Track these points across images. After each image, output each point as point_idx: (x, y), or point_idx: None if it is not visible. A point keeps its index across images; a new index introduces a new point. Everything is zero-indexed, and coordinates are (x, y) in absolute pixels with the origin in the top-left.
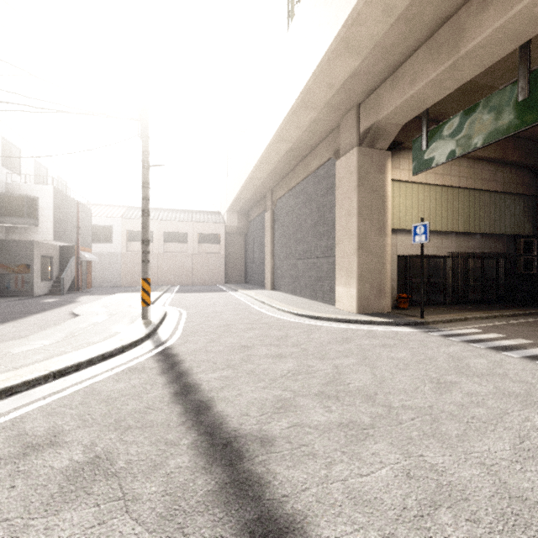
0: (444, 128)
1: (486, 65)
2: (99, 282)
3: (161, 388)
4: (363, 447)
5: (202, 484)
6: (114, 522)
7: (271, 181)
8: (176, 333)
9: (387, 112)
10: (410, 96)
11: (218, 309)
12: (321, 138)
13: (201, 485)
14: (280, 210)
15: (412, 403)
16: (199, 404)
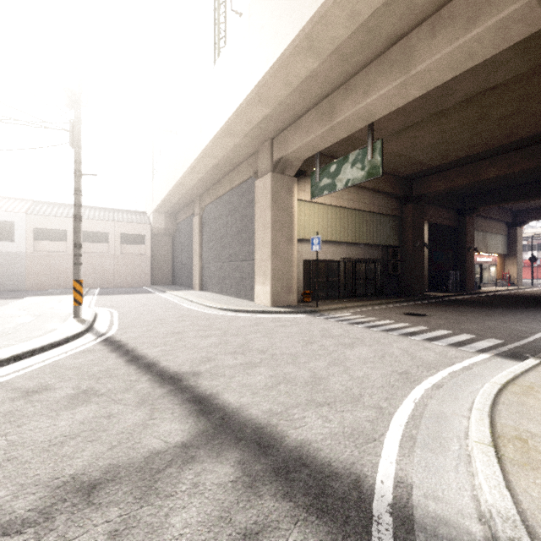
0: (329, 168)
1: (351, 132)
2: None
3: (115, 359)
4: (252, 370)
5: (159, 391)
6: (112, 407)
7: (199, 189)
8: (113, 327)
9: (292, 150)
10: (306, 142)
11: (149, 308)
12: (244, 158)
13: (159, 392)
14: (208, 216)
15: (287, 352)
16: (148, 364)
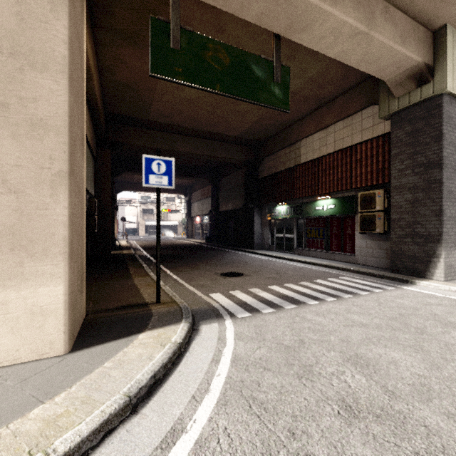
0: (205, 44)
1: (259, 22)
2: None
3: None
4: None
5: None
6: None
7: None
8: None
9: None
10: None
11: None
12: None
13: None
14: None
15: None
16: None
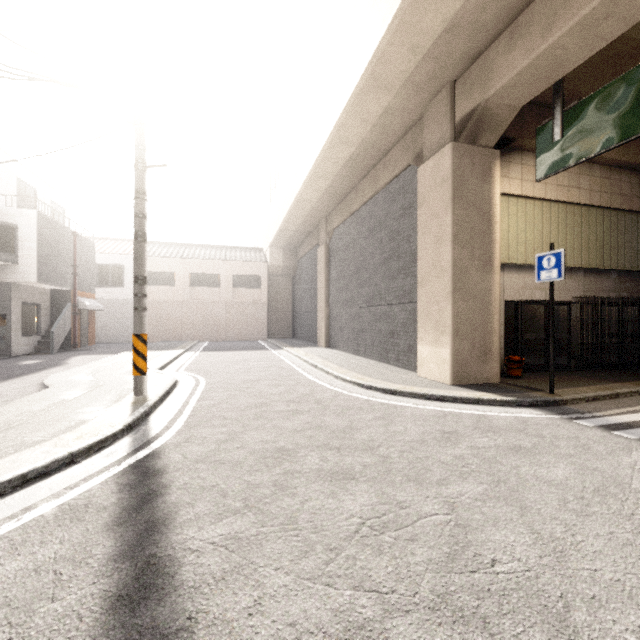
0: (593, 102)
1: None
2: (107, 336)
3: (92, 578)
4: None
5: None
6: None
7: (325, 205)
8: (179, 420)
9: (502, 83)
10: (542, 52)
11: (252, 377)
12: (395, 138)
13: None
14: (337, 243)
15: None
16: None
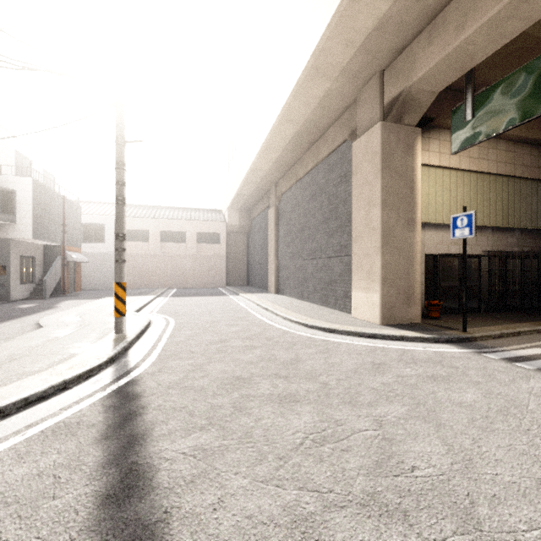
0: (499, 89)
1: None
2: (91, 284)
3: (85, 481)
4: None
5: None
6: None
7: (275, 174)
8: (153, 354)
9: (422, 73)
10: (456, 47)
11: (214, 318)
12: (334, 118)
13: None
14: (285, 205)
15: None
16: (139, 536)
